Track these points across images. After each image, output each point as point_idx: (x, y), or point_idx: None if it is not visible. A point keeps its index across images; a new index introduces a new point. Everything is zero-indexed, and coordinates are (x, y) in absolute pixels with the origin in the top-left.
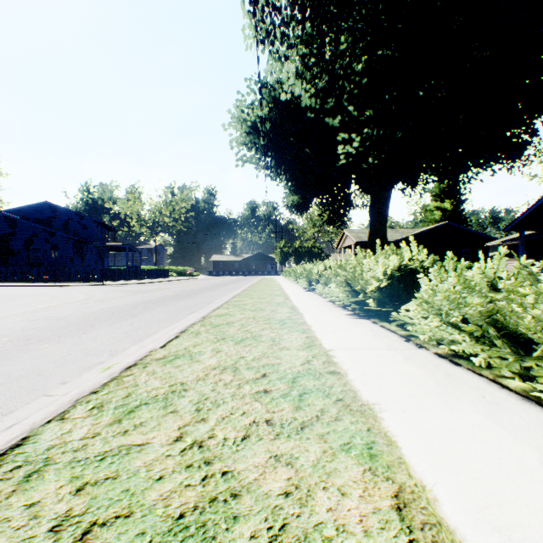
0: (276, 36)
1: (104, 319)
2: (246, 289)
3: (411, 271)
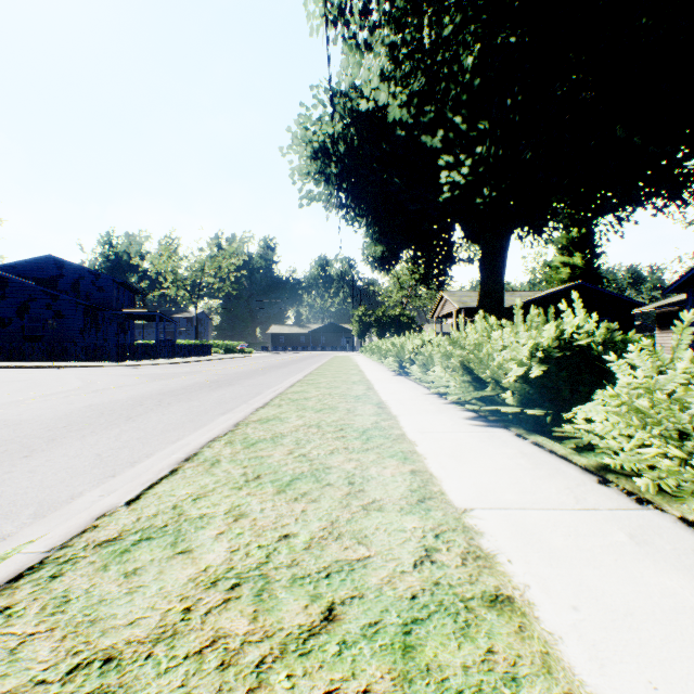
0: (353, 13)
1: (80, 425)
2: (311, 373)
3: (578, 348)
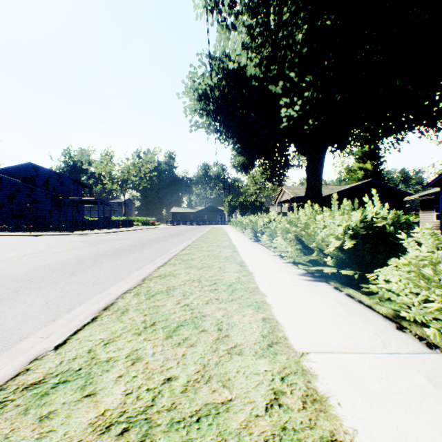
0: (224, 5)
1: (38, 279)
2: (197, 240)
3: (376, 228)
